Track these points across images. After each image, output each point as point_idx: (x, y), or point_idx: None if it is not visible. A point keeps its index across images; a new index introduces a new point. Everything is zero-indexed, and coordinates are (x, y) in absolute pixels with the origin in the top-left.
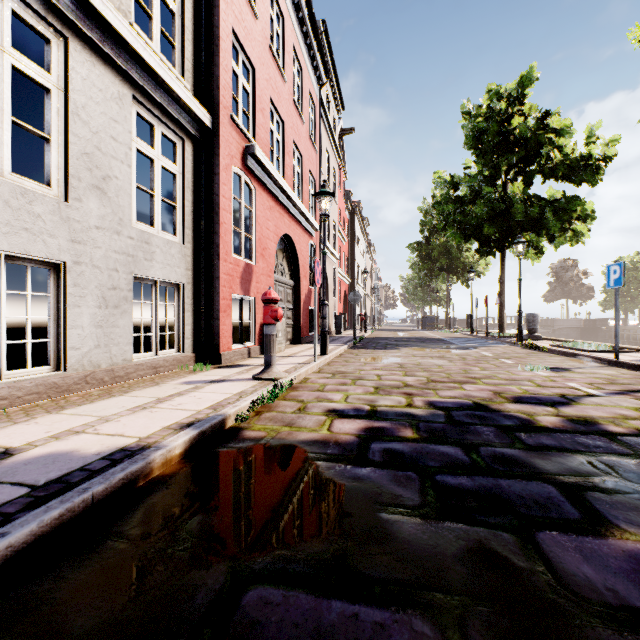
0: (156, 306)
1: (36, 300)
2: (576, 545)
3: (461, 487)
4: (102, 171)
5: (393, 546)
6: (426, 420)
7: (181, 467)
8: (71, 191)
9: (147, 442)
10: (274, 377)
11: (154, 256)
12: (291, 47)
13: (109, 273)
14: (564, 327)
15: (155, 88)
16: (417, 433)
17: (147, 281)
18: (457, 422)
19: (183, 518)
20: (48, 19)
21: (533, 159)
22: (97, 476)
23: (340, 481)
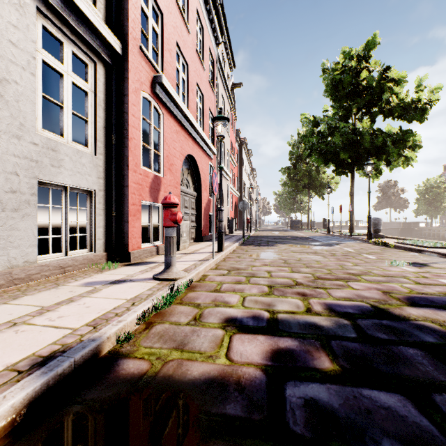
0: (66, 210)
1: None
2: None
3: None
4: None
5: None
6: (336, 335)
7: None
8: None
9: None
10: (173, 277)
11: (62, 163)
12: (194, 8)
13: (6, 176)
14: (389, 228)
15: (62, 5)
16: (336, 361)
17: (56, 187)
18: (372, 339)
19: None
20: None
21: (376, 103)
22: None
23: None
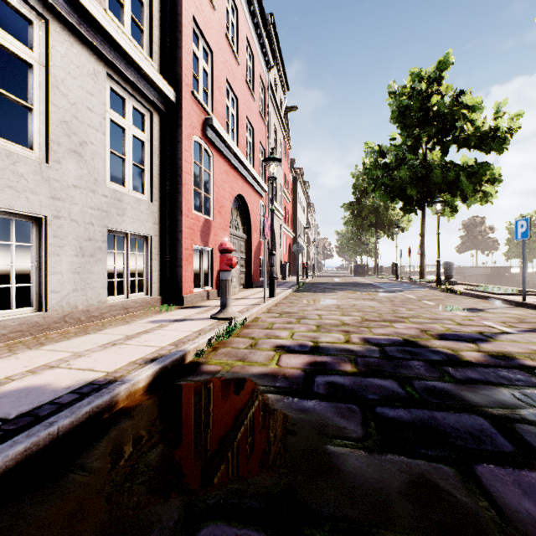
0: (127, 255)
1: (25, 250)
2: (514, 479)
3: (399, 419)
4: (79, 137)
5: (340, 480)
6: (363, 355)
7: (144, 399)
8: (51, 154)
9: (114, 376)
10: (229, 317)
11: (125, 212)
12: (244, 35)
13: (85, 226)
14: (474, 274)
15: (126, 66)
16: (356, 367)
17: (119, 233)
18: (391, 357)
19: (142, 450)
20: (30, 3)
21: (449, 131)
22: (64, 410)
23: (288, 413)
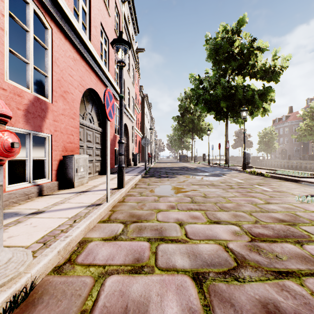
0: None
1: None
2: None
3: None
4: None
5: None
6: None
7: None
8: None
9: None
10: None
11: None
12: None
13: None
14: (242, 160)
15: None
16: None
17: None
18: None
19: None
20: None
21: (245, 66)
22: None
23: None
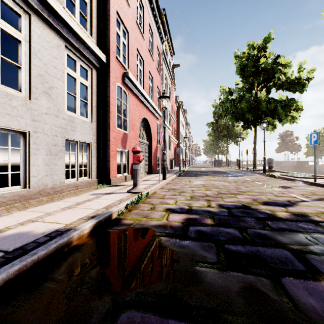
0: (77, 154)
1: (16, 151)
2: (304, 286)
3: (238, 251)
4: (49, 84)
5: (202, 286)
6: (218, 214)
7: (88, 240)
8: (32, 94)
9: (70, 226)
10: (138, 191)
11: (76, 128)
12: (147, 22)
13: (52, 137)
14: (286, 165)
15: (76, 41)
16: (213, 221)
17: (72, 141)
18: (234, 215)
19: (87, 269)
20: (20, 4)
21: (271, 79)
22: (41, 246)
23: (173, 248)
